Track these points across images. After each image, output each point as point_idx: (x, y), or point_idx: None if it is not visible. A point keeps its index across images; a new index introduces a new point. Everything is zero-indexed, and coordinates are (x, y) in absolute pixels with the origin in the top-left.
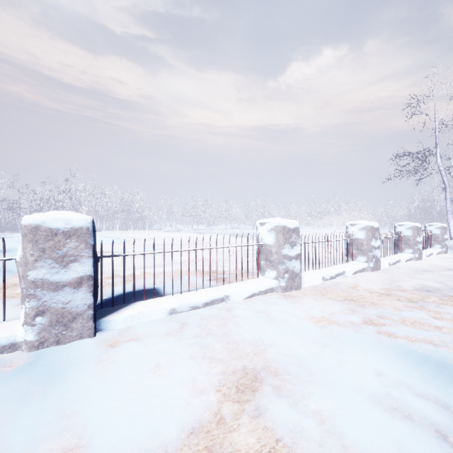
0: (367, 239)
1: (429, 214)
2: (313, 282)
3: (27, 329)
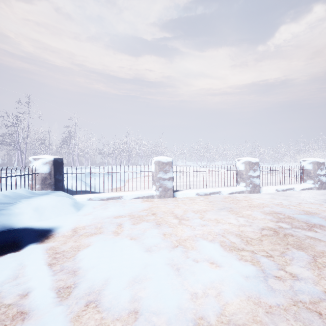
0: (314, 169)
1: None
2: (269, 191)
3: (157, 191)
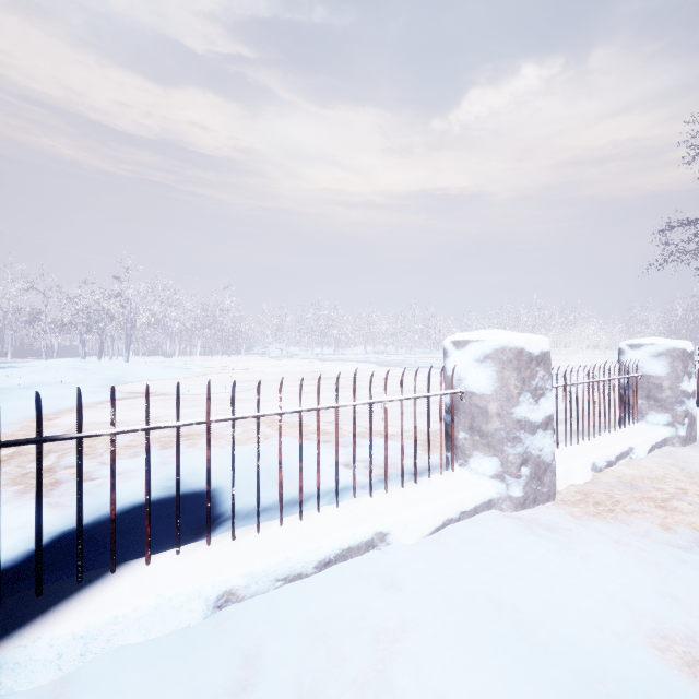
0: (672, 377)
1: None
2: (574, 477)
3: None
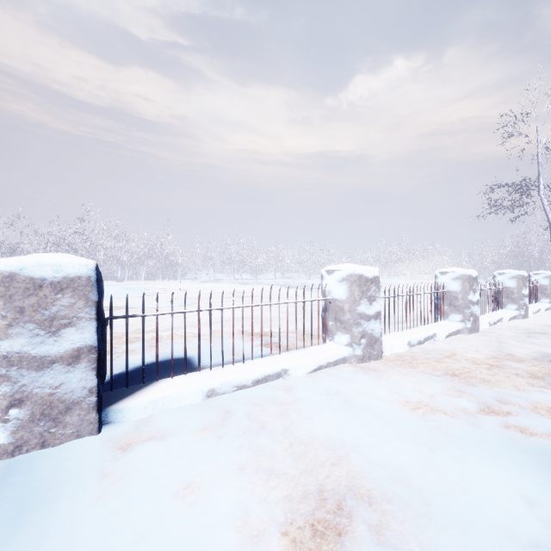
0: (463, 292)
1: (524, 261)
2: (396, 348)
3: None
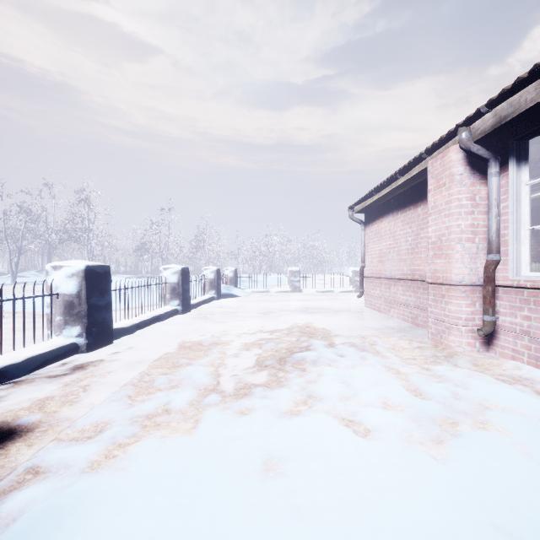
0: None
1: None
2: None
3: (290, 288)
